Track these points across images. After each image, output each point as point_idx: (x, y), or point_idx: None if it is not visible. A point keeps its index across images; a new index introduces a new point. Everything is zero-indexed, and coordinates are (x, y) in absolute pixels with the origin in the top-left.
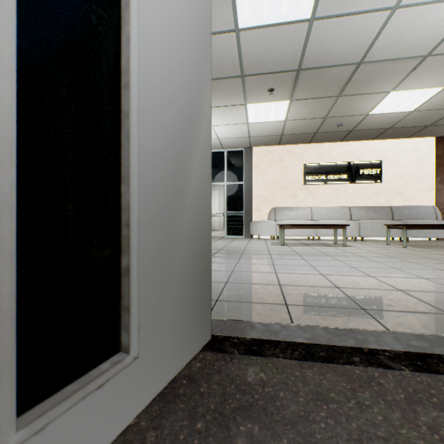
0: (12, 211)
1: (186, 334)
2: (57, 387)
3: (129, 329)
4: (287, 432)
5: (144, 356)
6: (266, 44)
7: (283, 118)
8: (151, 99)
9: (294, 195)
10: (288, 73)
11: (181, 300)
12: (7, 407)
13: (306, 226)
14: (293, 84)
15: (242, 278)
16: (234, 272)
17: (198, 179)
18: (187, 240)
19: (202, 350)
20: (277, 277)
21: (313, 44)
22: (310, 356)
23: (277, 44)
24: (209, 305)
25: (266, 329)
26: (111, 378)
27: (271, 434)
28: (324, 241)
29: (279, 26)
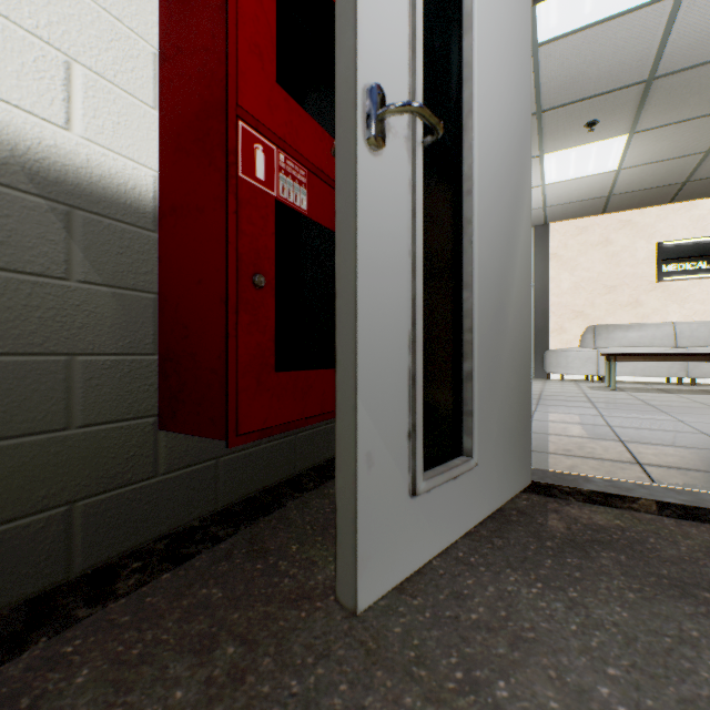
0: (421, 313)
1: (509, 463)
2: (429, 466)
3: (472, 433)
4: (666, 566)
5: (479, 468)
6: (586, 53)
7: (613, 167)
8: (484, 199)
9: (635, 303)
10: (627, 90)
11: (505, 421)
12: (419, 459)
13: (665, 357)
14: (636, 106)
15: (551, 429)
16: (533, 421)
17: (519, 281)
18: (510, 354)
19: (523, 492)
20: (613, 432)
21: (684, 29)
22: (692, 517)
23: (606, 49)
24: (529, 440)
25: (611, 484)
26: (460, 475)
27: (644, 564)
28: (705, 387)
29: (612, 20)
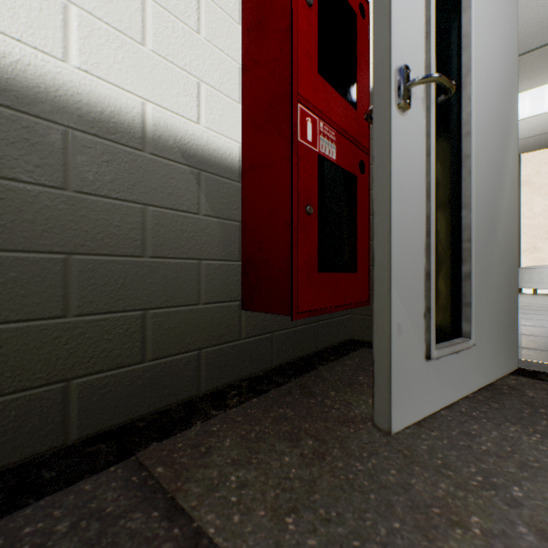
0: (433, 226)
1: (498, 349)
2: (436, 341)
3: (470, 319)
4: None
5: (475, 348)
6: None
7: None
8: (478, 138)
9: None
10: None
11: (495, 315)
12: (432, 333)
13: None
14: None
15: (529, 331)
16: None
17: (507, 202)
18: (499, 260)
19: (510, 374)
20: None
21: None
22: None
23: None
24: (515, 332)
25: None
26: (460, 351)
27: None
28: None
29: None
